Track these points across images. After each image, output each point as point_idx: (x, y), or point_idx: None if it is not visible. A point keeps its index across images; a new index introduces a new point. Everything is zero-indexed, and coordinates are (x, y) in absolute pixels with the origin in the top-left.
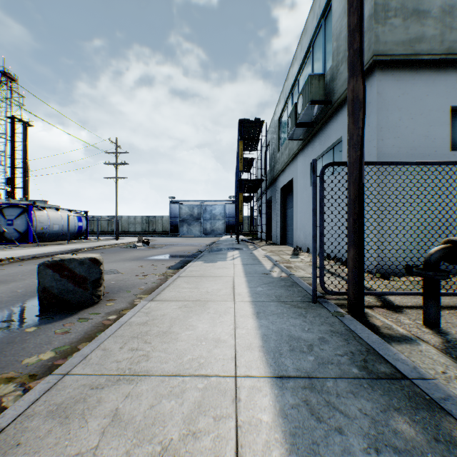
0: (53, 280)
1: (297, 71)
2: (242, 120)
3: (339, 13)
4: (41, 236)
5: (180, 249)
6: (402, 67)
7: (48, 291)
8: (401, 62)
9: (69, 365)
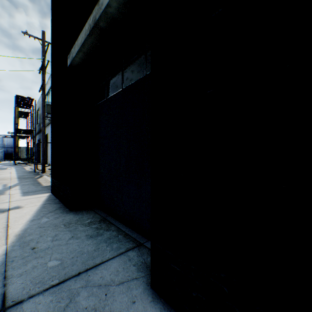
0: None
1: (49, 89)
2: (19, 95)
3: None
4: None
5: None
6: None
7: None
8: None
9: None
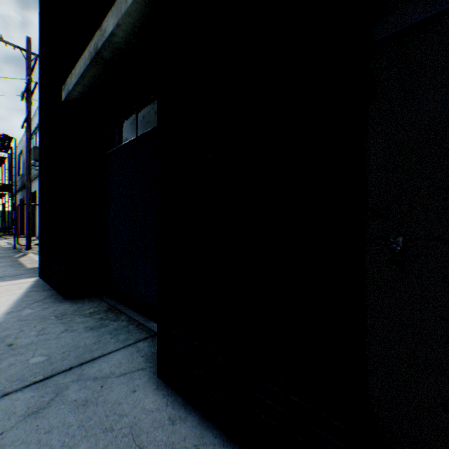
0: None
1: (38, 123)
2: None
3: None
4: None
5: None
6: None
7: None
8: None
9: None
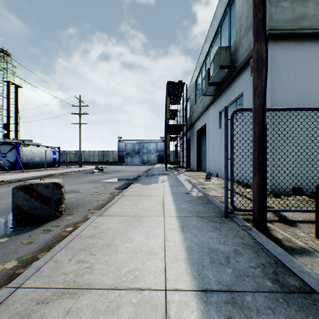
0: (24, 199)
1: (209, 46)
2: (169, 82)
3: (241, 1)
4: (26, 165)
5: (125, 174)
6: (289, 39)
7: (20, 208)
8: (289, 35)
9: (23, 277)
